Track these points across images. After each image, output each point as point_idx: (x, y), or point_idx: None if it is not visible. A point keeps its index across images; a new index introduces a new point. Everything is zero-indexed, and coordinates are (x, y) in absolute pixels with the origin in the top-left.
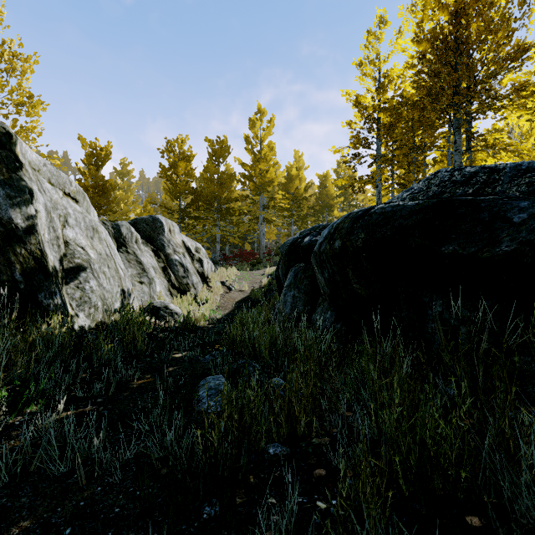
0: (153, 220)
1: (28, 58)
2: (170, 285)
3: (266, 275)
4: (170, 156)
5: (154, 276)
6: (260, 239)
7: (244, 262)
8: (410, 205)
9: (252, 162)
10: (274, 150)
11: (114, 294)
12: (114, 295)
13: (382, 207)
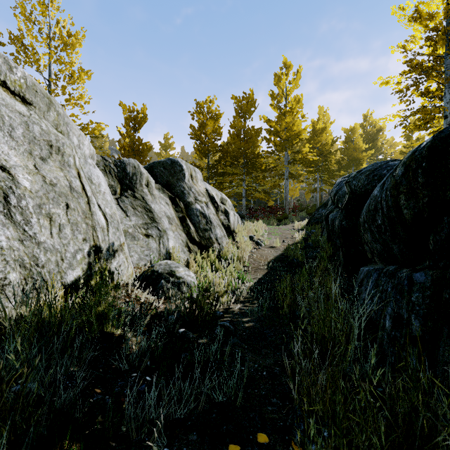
0: (171, 163)
1: (76, 33)
2: (189, 239)
3: (296, 230)
4: (199, 118)
5: (167, 227)
6: (285, 194)
7: (269, 218)
8: None
9: (278, 116)
10: (301, 102)
11: (70, 255)
12: (69, 256)
13: None
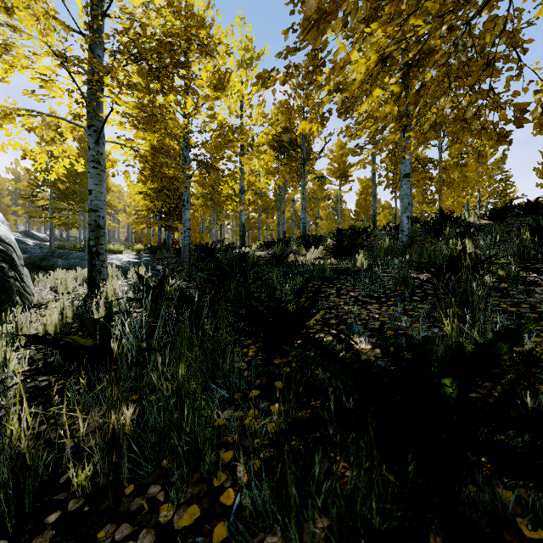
0: None
1: None
2: None
3: None
4: None
5: None
6: None
7: None
8: (38, 257)
9: None
10: None
11: None
12: None
13: (33, 257)
